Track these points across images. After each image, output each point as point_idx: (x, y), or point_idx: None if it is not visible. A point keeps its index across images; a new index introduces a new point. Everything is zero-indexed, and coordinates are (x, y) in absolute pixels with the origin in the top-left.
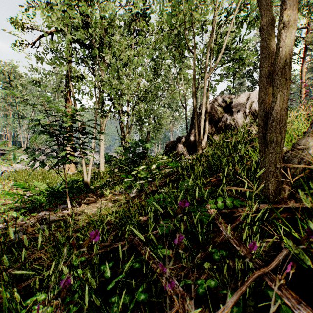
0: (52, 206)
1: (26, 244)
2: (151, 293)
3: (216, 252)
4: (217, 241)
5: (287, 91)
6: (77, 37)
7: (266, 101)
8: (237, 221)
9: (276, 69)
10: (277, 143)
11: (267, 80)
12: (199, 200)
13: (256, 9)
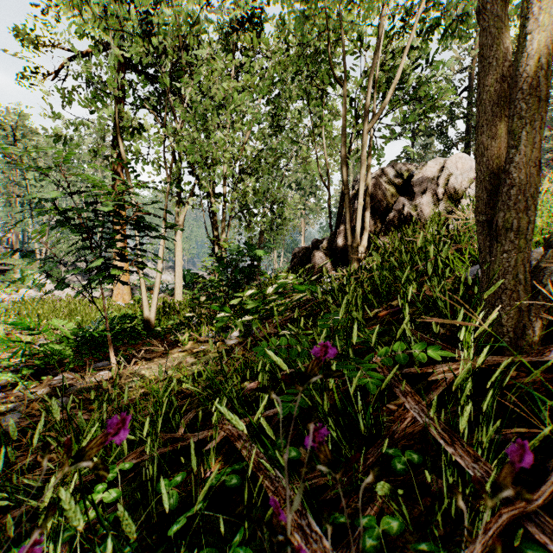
0: (81, 362)
1: (14, 436)
2: (262, 542)
3: (399, 455)
4: (397, 432)
5: (542, 123)
6: (129, 53)
7: (493, 151)
8: (437, 390)
9: (517, 79)
10: (519, 230)
11: (494, 111)
12: (359, 349)
13: (456, 6)
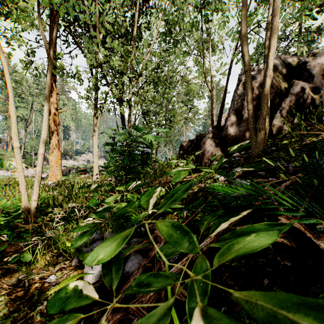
0: None
1: None
2: None
3: None
4: None
5: None
6: None
7: None
8: None
9: None
10: None
11: None
12: None
13: None
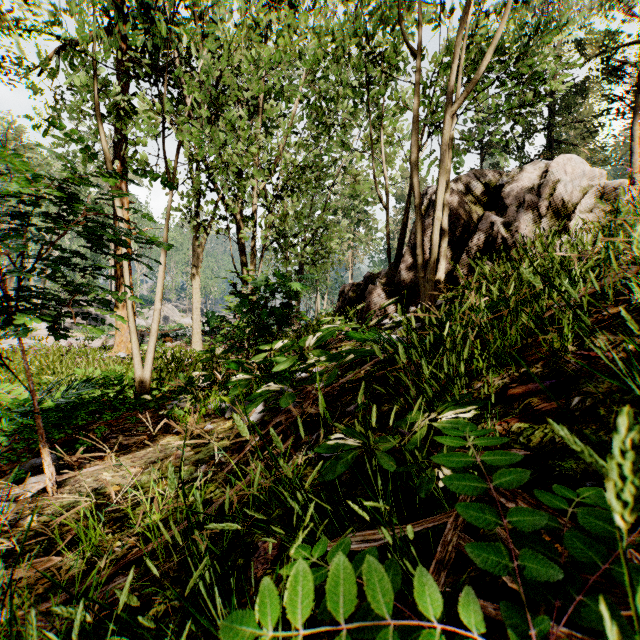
0: (6, 459)
1: None
2: None
3: None
4: None
5: None
6: None
7: None
8: None
9: None
10: None
11: None
12: None
13: None
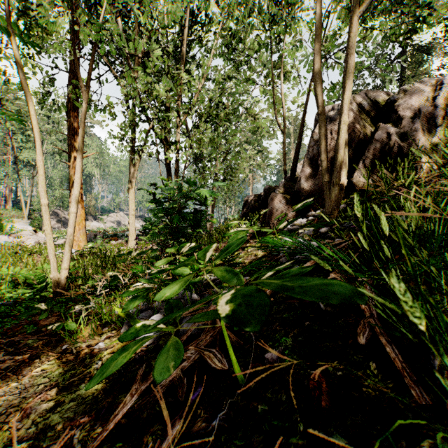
0: None
1: None
2: None
3: None
4: None
5: None
6: None
7: None
8: None
9: None
10: None
11: None
12: None
13: None
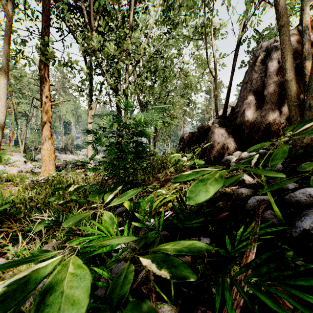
0: None
1: None
2: None
3: None
4: None
5: None
6: None
7: None
8: None
9: None
10: None
11: None
12: None
13: None
